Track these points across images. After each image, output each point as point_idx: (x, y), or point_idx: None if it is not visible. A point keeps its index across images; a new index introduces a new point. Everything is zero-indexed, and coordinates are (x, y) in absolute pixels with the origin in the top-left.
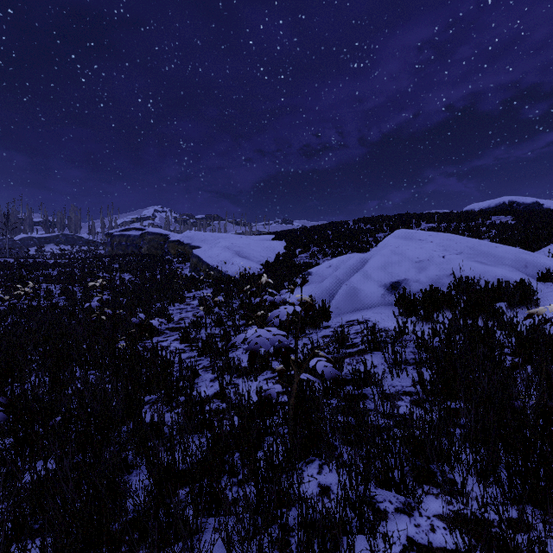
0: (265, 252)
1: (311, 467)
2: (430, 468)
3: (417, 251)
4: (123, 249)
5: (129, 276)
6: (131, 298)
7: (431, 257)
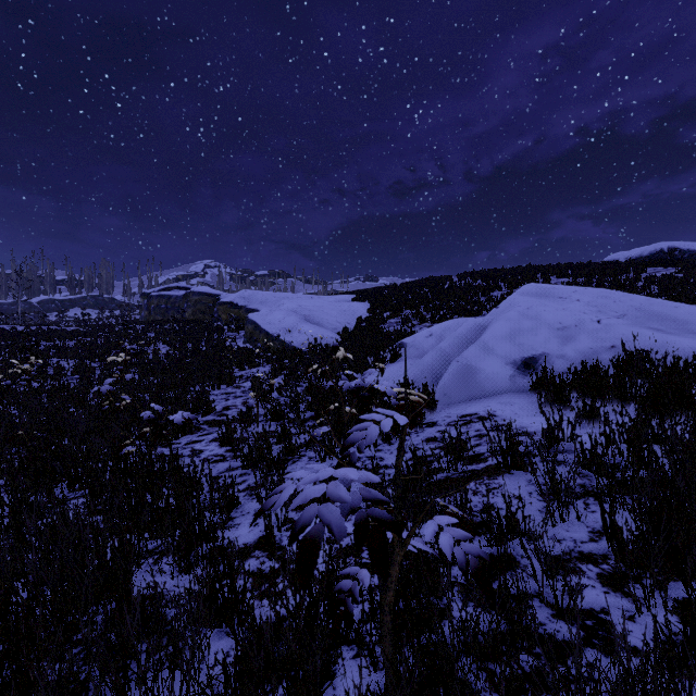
0: (343, 317)
1: None
2: None
3: (559, 314)
4: (163, 313)
5: (165, 348)
6: (164, 378)
7: (580, 321)
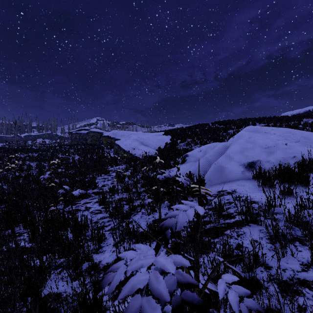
0: (158, 142)
1: None
2: None
3: (265, 140)
4: (78, 141)
5: (78, 156)
6: (76, 171)
7: (276, 144)
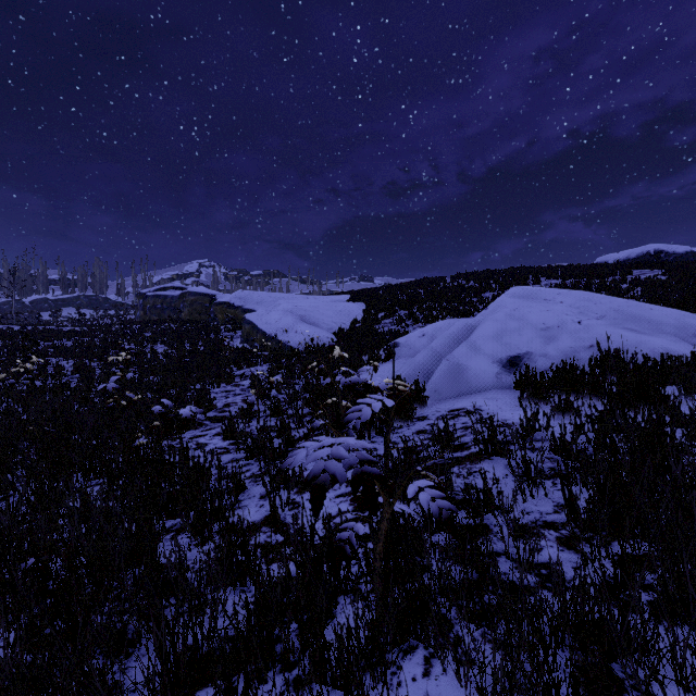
0: (338, 317)
1: (412, 660)
2: (612, 671)
3: (543, 315)
4: (159, 313)
5: (163, 347)
6: (164, 377)
7: (562, 322)
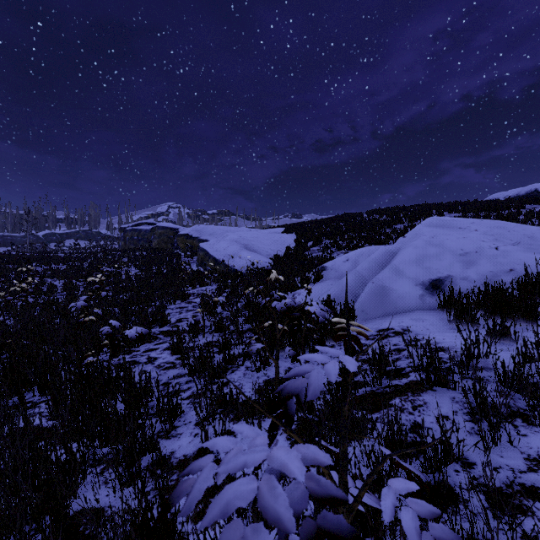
0: (275, 245)
1: None
2: None
3: (460, 242)
4: (135, 243)
5: (135, 270)
6: (131, 295)
7: (480, 248)
